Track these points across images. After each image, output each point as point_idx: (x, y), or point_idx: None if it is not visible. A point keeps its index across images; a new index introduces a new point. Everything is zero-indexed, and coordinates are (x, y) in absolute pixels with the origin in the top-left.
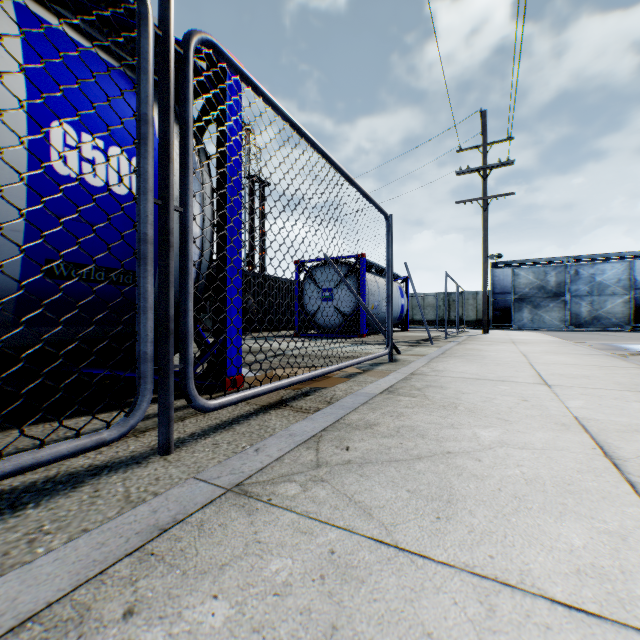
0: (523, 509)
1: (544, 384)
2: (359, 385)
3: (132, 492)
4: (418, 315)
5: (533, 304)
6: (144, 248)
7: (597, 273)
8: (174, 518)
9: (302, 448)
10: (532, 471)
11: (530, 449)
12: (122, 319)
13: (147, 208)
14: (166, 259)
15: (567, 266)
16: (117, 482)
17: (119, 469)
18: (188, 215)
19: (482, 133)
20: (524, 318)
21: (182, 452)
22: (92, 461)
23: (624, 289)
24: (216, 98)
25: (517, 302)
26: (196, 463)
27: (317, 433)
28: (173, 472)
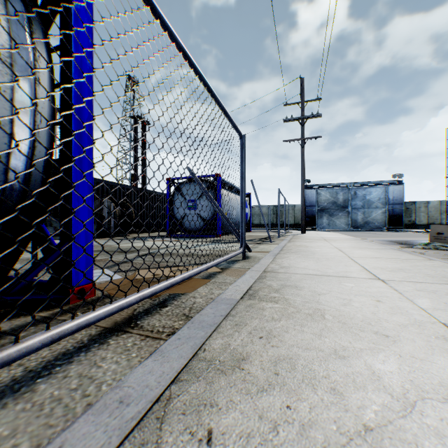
0: None
1: (378, 279)
2: (219, 288)
3: None
4: (256, 220)
5: (329, 213)
6: None
7: (367, 194)
8: None
9: (130, 447)
10: None
11: None
12: None
13: None
14: None
15: (350, 189)
16: None
17: None
18: None
19: (301, 93)
20: (324, 223)
21: None
22: None
23: (382, 204)
24: None
25: (320, 212)
26: None
27: (164, 390)
28: None
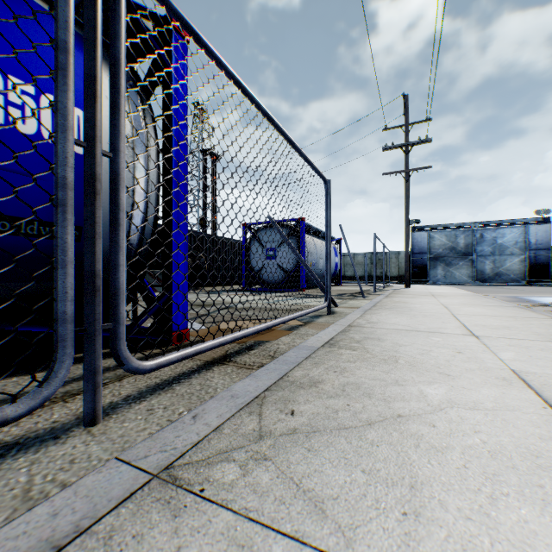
0: (499, 496)
1: (472, 335)
2: (301, 338)
3: (36, 483)
4: (349, 272)
5: (446, 262)
6: (63, 194)
7: (498, 236)
8: (77, 526)
9: (244, 413)
10: (492, 439)
11: (481, 409)
12: (34, 274)
13: (66, 148)
14: (91, 208)
15: (474, 230)
16: (22, 467)
17: (31, 447)
18: (119, 161)
19: (405, 114)
20: (438, 274)
21: (111, 421)
22: (3, 436)
23: (520, 250)
24: (162, 57)
25: (432, 261)
26: (123, 436)
27: (260, 393)
28: (94, 450)
